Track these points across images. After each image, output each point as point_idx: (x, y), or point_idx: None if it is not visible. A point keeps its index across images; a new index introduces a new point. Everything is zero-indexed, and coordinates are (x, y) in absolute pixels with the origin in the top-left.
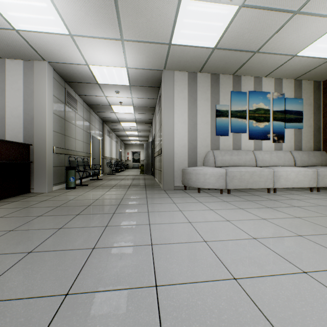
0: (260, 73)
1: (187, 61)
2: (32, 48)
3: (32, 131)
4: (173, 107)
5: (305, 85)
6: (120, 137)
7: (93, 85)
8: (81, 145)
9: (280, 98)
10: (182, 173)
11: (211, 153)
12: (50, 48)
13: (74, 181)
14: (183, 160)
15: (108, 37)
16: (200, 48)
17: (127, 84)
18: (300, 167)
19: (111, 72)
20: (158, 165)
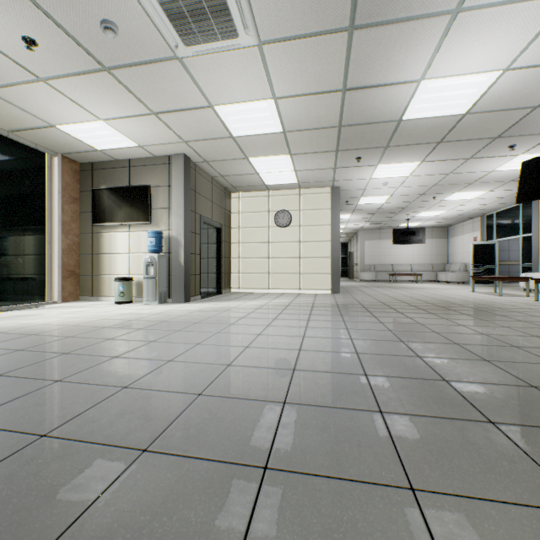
0: None
1: None
2: None
3: None
4: None
5: None
6: None
7: None
8: None
9: None
10: None
11: None
12: None
13: None
14: None
15: None
16: None
17: None
18: None
19: None
20: None
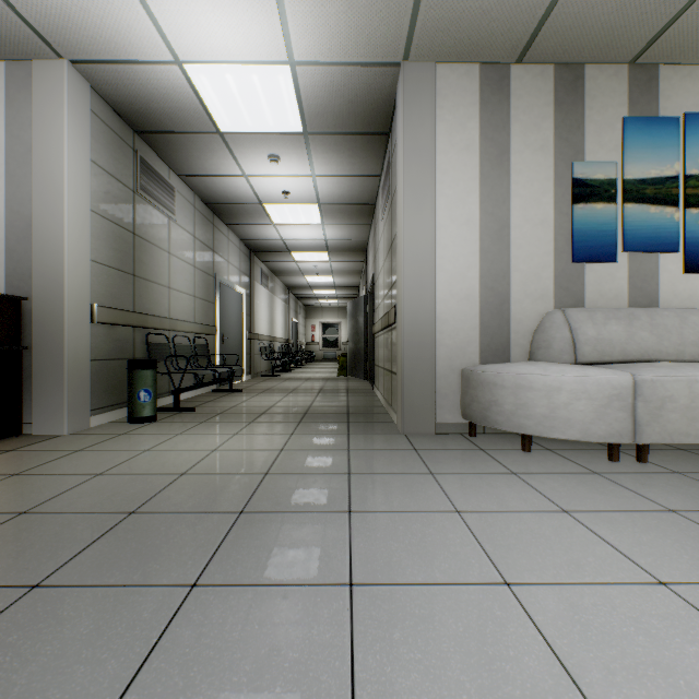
0: None
1: (485, 11)
2: (11, 7)
3: (30, 259)
4: (433, 176)
5: None
6: (294, 291)
7: (207, 138)
8: (187, 304)
9: None
10: (461, 384)
11: (558, 317)
12: (59, 2)
13: (152, 401)
14: (465, 342)
15: None
16: None
17: (297, 129)
18: None
19: (247, 86)
20: (383, 355)
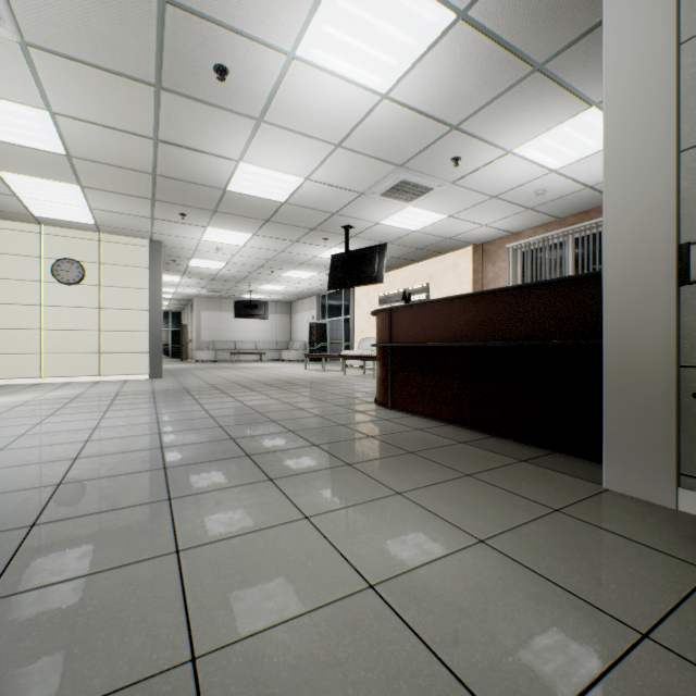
0: None
1: None
2: None
3: None
4: None
5: None
6: None
7: None
8: None
9: None
10: None
11: None
12: None
13: None
14: None
15: None
16: None
17: None
18: None
19: None
20: None
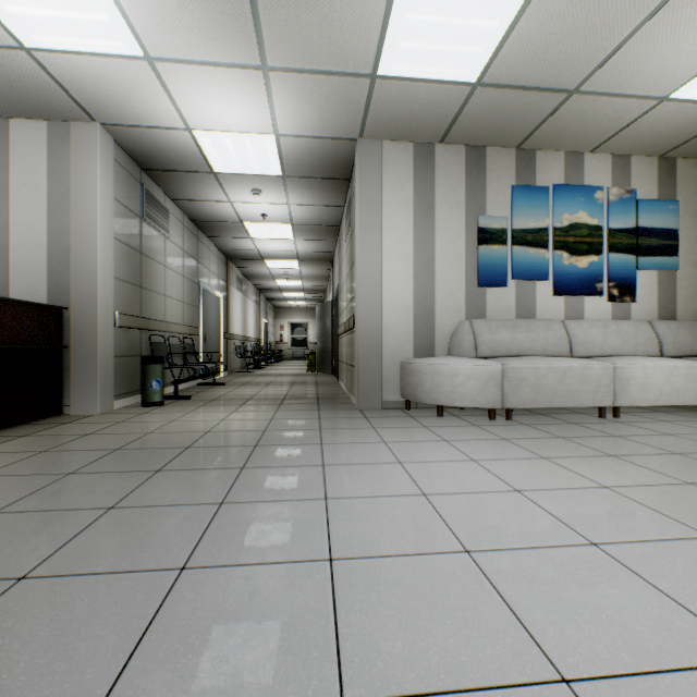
0: (579, 144)
1: (413, 116)
2: (66, 92)
3: (68, 277)
4: (380, 223)
5: (684, 170)
6: (264, 293)
7: (202, 176)
8: (178, 309)
9: (625, 200)
10: (400, 373)
11: (466, 325)
12: (105, 92)
13: (161, 389)
14: (403, 343)
15: (233, 62)
16: (442, 86)
17: (278, 173)
18: (675, 359)
19: (241, 145)
20: (346, 353)
